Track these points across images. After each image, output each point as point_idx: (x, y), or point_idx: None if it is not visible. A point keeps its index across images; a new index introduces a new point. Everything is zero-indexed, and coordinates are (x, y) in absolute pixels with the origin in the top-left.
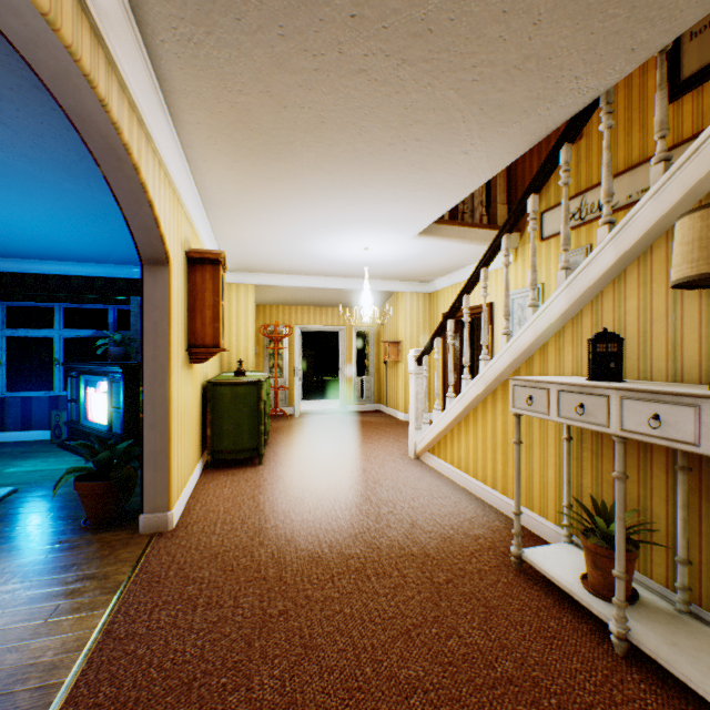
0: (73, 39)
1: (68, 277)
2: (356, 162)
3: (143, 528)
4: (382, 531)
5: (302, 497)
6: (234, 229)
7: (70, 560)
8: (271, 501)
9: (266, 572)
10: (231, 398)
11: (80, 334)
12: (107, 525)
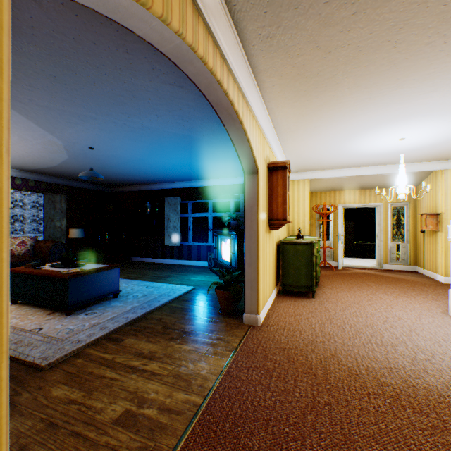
0: (212, 65)
1: (213, 187)
2: (390, 71)
3: (245, 321)
4: (417, 373)
5: (342, 327)
6: (295, 145)
7: (213, 328)
8: (319, 324)
9: (315, 371)
10: (293, 252)
11: (218, 215)
12: (228, 314)
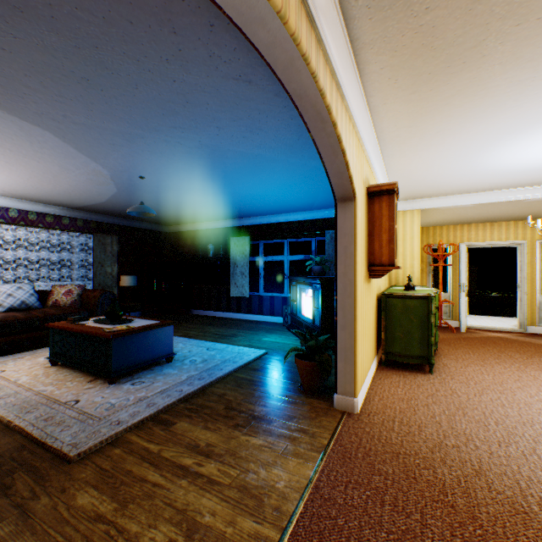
0: (295, 26)
1: (290, 223)
2: None
3: (336, 404)
4: None
5: (484, 422)
6: (404, 161)
7: (292, 412)
8: (446, 416)
9: (453, 500)
10: (401, 309)
11: (296, 258)
12: (312, 393)
